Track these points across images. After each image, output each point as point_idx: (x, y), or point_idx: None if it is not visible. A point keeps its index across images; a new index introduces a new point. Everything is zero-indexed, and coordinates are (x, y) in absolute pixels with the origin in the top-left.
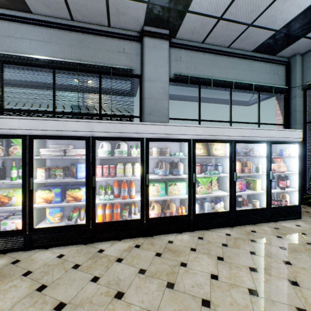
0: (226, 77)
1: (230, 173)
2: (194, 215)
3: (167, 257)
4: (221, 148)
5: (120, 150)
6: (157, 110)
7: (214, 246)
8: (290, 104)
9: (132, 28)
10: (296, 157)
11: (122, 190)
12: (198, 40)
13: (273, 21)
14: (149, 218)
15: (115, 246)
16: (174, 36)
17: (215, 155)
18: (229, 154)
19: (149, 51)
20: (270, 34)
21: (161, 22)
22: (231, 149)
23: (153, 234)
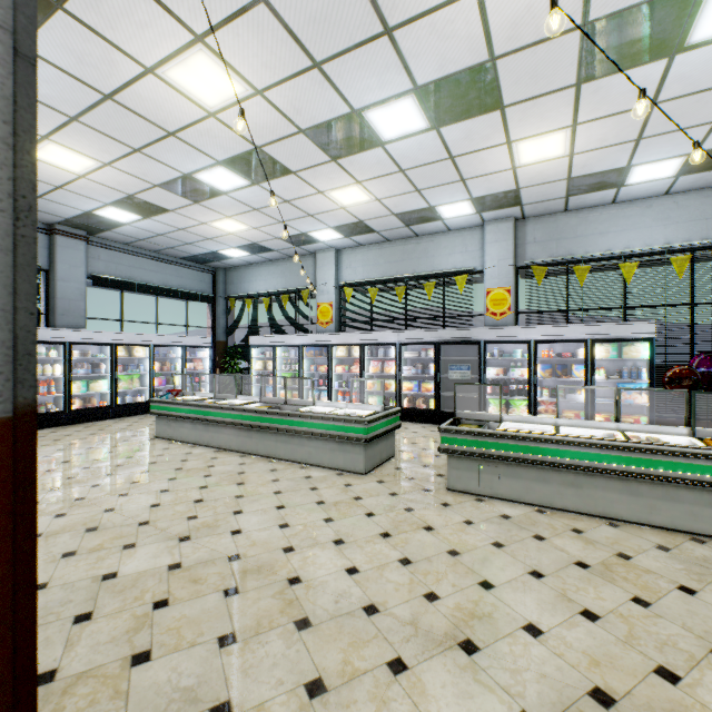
0: (152, 280)
1: (150, 371)
2: (117, 405)
3: (96, 427)
4: (143, 351)
5: (39, 352)
6: (72, 311)
7: (133, 420)
8: (217, 311)
9: (39, 221)
10: (208, 358)
11: (42, 387)
12: (121, 242)
13: (189, 251)
14: (72, 410)
15: (41, 431)
16: (93, 235)
17: (137, 357)
18: (149, 355)
19: (63, 251)
20: (191, 255)
21: (78, 227)
22: (151, 352)
23: (77, 423)
